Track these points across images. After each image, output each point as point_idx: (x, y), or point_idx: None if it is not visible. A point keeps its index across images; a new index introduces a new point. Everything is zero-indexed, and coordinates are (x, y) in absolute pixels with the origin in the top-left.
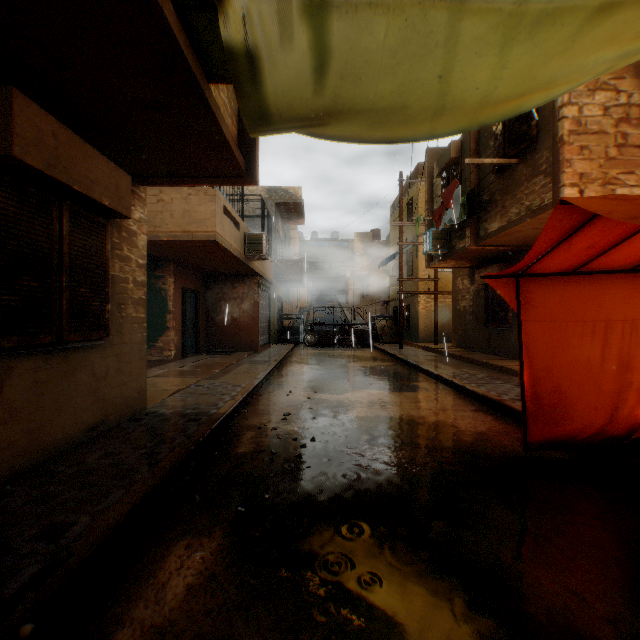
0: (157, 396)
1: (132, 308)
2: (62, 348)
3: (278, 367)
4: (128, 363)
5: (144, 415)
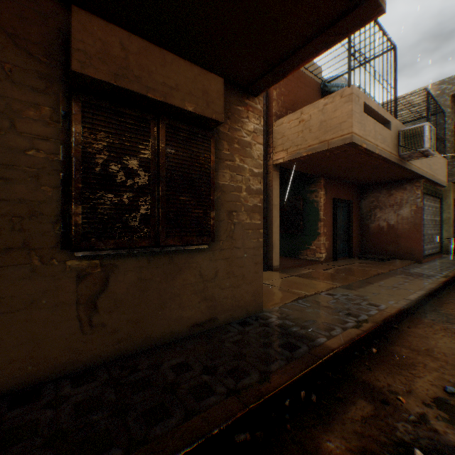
0: (281, 298)
1: (245, 215)
2: (166, 250)
3: (448, 285)
4: (240, 267)
5: (254, 319)
